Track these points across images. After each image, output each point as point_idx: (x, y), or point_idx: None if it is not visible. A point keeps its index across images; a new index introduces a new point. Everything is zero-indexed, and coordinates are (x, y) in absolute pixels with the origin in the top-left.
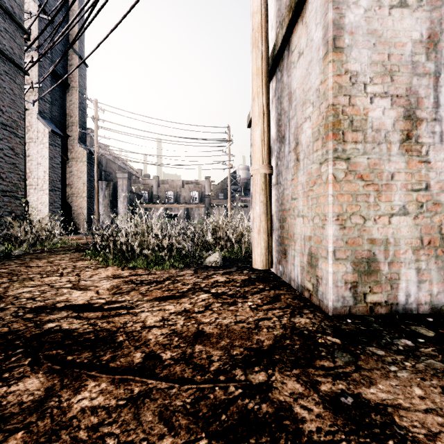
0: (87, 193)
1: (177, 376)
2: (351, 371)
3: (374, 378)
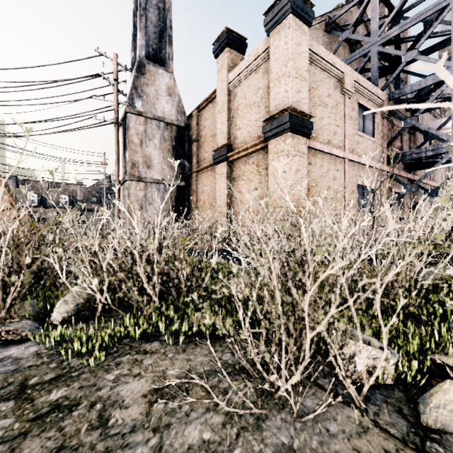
0: None
1: None
2: None
3: None
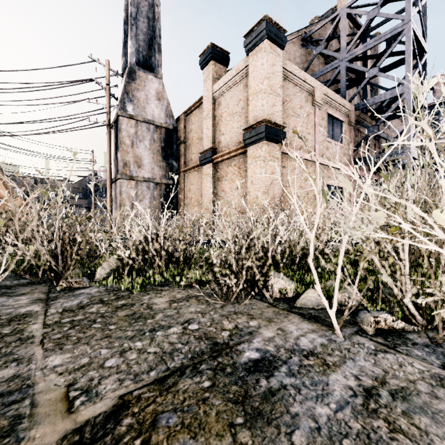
0: None
1: None
2: None
3: None
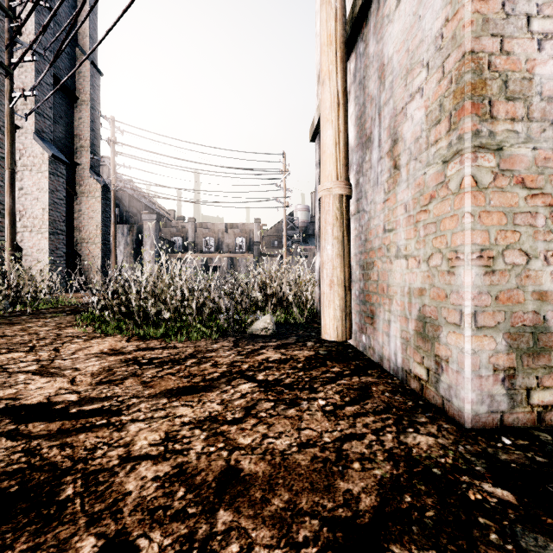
0: (100, 238)
1: None
2: None
3: None
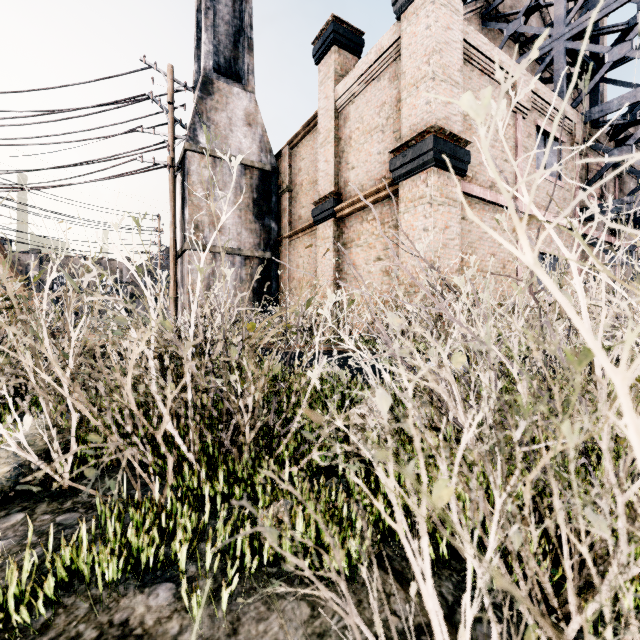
0: None
1: None
2: None
3: None
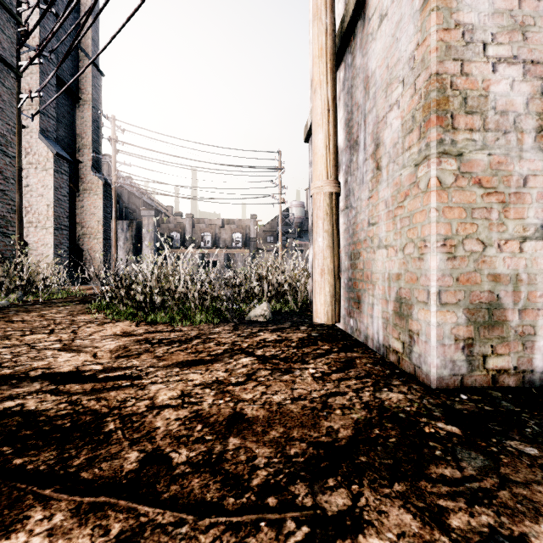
0: (102, 234)
1: (194, 498)
2: (494, 487)
3: (540, 501)
